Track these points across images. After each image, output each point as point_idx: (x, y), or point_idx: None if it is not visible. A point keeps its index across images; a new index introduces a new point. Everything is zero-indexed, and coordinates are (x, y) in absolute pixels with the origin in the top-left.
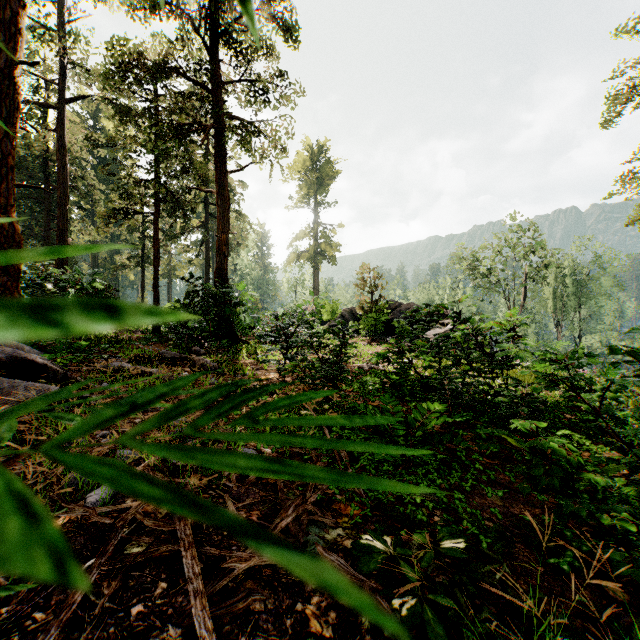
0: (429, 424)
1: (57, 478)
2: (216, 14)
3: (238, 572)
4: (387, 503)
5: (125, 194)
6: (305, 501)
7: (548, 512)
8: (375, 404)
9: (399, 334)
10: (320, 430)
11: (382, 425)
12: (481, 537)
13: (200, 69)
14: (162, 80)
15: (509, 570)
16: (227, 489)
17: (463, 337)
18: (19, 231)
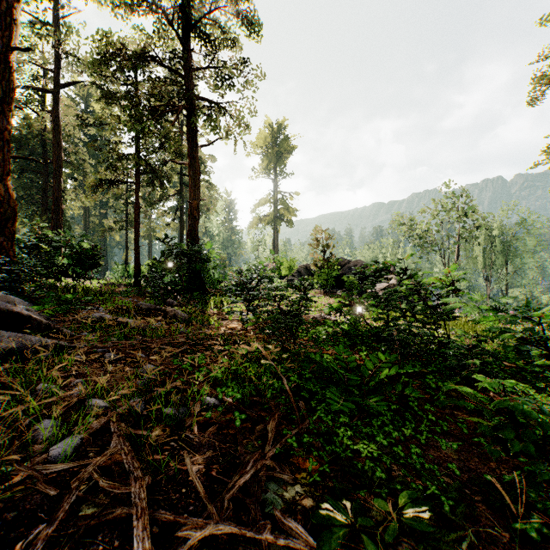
0: (381, 374)
1: (21, 431)
2: (188, 9)
3: (192, 541)
4: (344, 457)
5: (110, 166)
6: (264, 455)
7: (503, 466)
8: (329, 352)
9: (348, 287)
10: (279, 379)
11: (337, 375)
12: (442, 498)
13: (174, 57)
14: (142, 67)
15: (473, 535)
16: (188, 440)
17: (409, 291)
18: (14, 197)
